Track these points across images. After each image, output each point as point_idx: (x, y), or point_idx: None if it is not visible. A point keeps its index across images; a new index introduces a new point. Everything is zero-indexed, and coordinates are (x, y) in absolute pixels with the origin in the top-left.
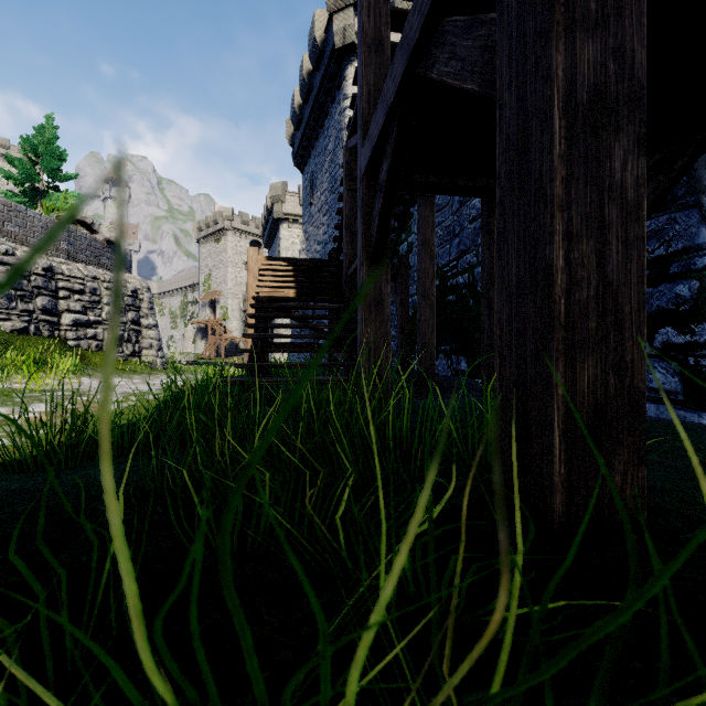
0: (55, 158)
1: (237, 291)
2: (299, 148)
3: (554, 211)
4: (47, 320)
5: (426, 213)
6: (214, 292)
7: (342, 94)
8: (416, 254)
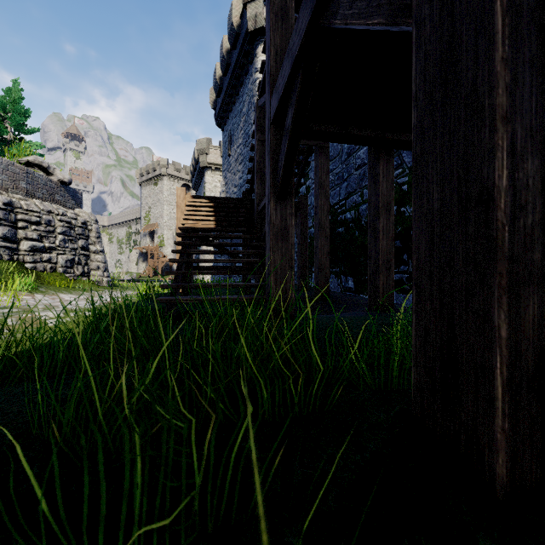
0: (21, 115)
1: (171, 224)
2: (220, 111)
3: (495, 123)
4: (7, 246)
5: (322, 160)
6: (153, 225)
7: (254, 68)
8: (312, 195)
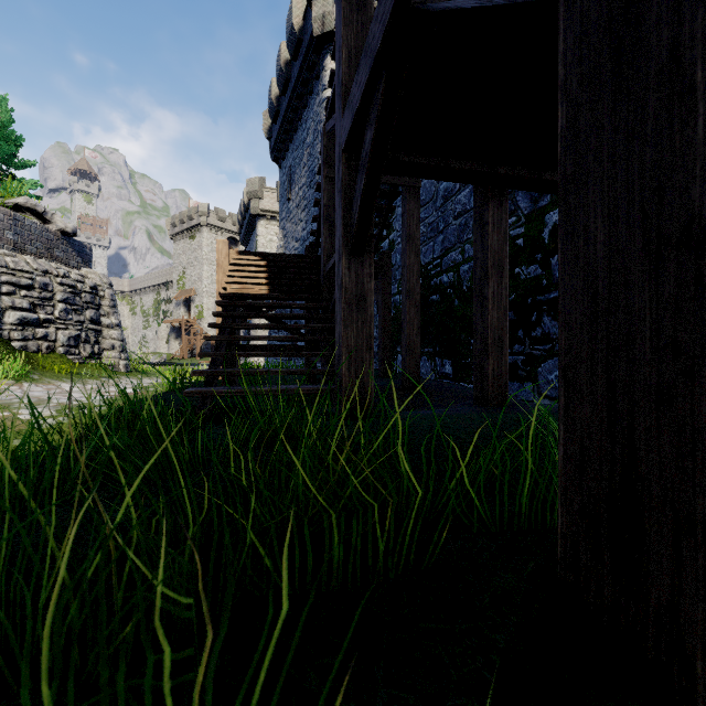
0: (10, 143)
1: (213, 290)
2: (276, 141)
3: None
4: None
5: (410, 205)
6: (189, 291)
7: (321, 84)
8: (398, 252)
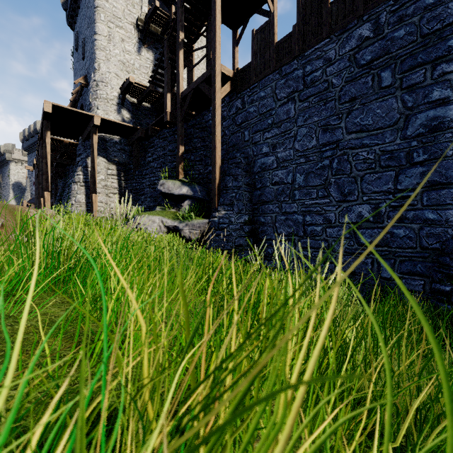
0: None
1: None
2: (27, 147)
3: None
4: None
5: None
6: None
7: None
8: None
